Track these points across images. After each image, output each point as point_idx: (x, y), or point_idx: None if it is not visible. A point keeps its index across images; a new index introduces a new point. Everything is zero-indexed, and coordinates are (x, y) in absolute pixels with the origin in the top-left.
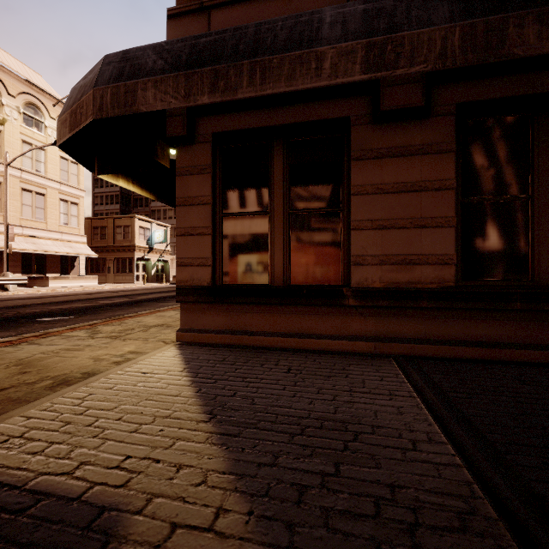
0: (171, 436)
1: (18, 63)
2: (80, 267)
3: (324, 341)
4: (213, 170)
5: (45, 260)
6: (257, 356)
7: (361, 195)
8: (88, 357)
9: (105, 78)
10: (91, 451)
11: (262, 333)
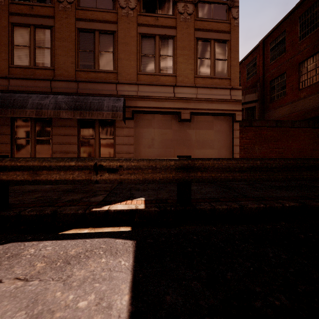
0: None
1: None
2: None
3: None
4: (11, 125)
5: None
6: None
7: (55, 135)
8: None
9: None
10: None
11: None
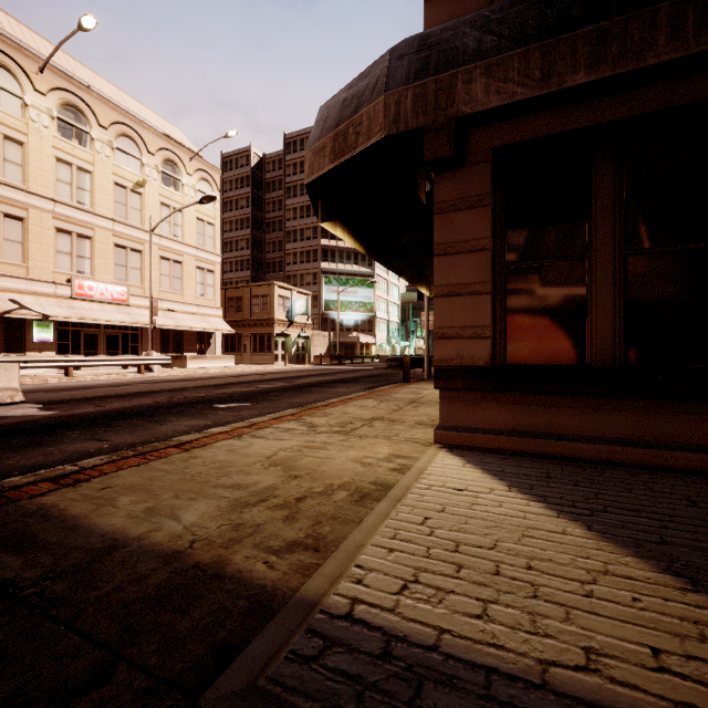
0: (672, 613)
1: (156, 117)
2: (216, 345)
3: (700, 456)
4: (493, 201)
5: (182, 337)
6: (595, 473)
7: None
8: (346, 459)
9: (399, 77)
10: (568, 626)
11: (577, 437)
